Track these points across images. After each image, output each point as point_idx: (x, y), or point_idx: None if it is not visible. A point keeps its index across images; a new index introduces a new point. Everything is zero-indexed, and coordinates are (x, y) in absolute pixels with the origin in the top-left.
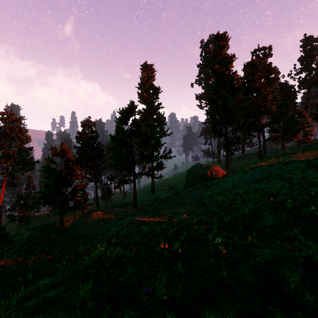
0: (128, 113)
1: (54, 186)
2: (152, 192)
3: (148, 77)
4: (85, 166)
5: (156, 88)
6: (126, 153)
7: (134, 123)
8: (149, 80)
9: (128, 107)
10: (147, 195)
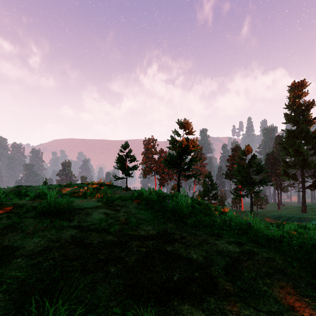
0: (244, 153)
1: (204, 191)
2: (302, 211)
3: (296, 96)
4: (234, 178)
5: (308, 103)
6: (245, 177)
7: (252, 158)
8: (297, 98)
9: (245, 149)
10: (298, 212)
